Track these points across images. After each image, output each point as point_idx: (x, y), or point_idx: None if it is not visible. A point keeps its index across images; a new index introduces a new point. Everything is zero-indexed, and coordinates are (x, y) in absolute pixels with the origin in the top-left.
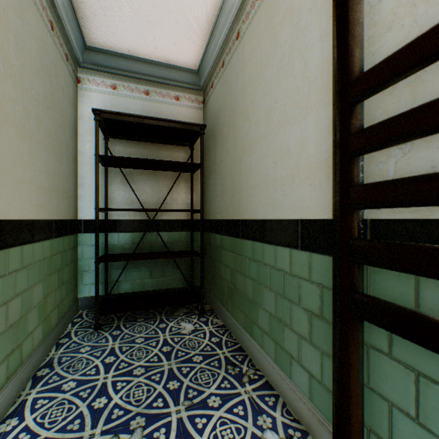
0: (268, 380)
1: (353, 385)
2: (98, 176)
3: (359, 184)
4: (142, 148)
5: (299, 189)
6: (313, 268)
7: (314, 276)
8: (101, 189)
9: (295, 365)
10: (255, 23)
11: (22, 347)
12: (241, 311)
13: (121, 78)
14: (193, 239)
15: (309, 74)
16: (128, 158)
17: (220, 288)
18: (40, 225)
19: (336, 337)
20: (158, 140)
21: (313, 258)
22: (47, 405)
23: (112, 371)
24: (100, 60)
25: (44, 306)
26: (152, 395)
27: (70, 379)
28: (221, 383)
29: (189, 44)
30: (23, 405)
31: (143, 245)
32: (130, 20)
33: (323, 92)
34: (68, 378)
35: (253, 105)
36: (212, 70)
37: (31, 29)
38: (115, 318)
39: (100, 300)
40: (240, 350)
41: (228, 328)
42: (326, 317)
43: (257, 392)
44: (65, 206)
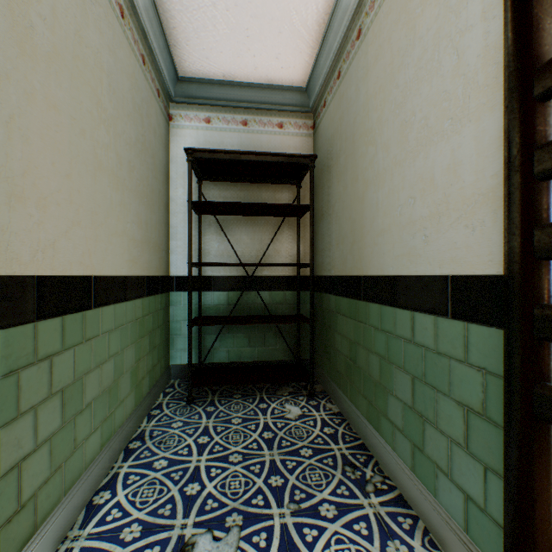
0: (402, 494)
1: (540, 524)
2: (190, 226)
3: (550, 222)
4: (239, 190)
5: (449, 233)
6: (472, 345)
7: (473, 357)
8: (193, 241)
9: (442, 480)
10: (383, 13)
11: (115, 415)
12: (364, 397)
13: (216, 109)
14: (300, 301)
15: (465, 69)
16: (223, 202)
17: (335, 364)
18: (132, 282)
19: (510, 449)
20: (257, 180)
21: (471, 331)
22: (138, 482)
23: (206, 454)
24: (193, 91)
25: (135, 371)
26: (251, 489)
27: (161, 457)
28: (336, 488)
29: (295, 56)
30: (115, 478)
31: (240, 306)
32: (226, 39)
33: (487, 92)
34: (160, 456)
35: (380, 123)
36: (324, 84)
37: (123, 67)
38: (209, 392)
39: (193, 369)
40: (362, 448)
41: (346, 417)
42: (493, 417)
43: (386, 508)
44: (157, 260)
